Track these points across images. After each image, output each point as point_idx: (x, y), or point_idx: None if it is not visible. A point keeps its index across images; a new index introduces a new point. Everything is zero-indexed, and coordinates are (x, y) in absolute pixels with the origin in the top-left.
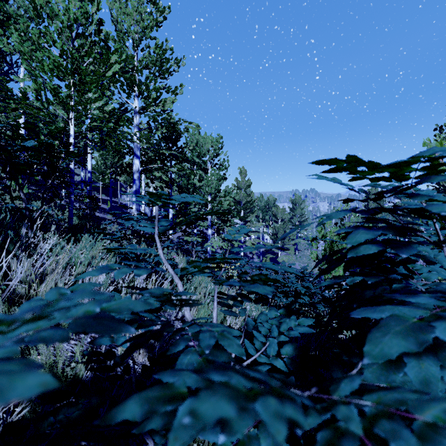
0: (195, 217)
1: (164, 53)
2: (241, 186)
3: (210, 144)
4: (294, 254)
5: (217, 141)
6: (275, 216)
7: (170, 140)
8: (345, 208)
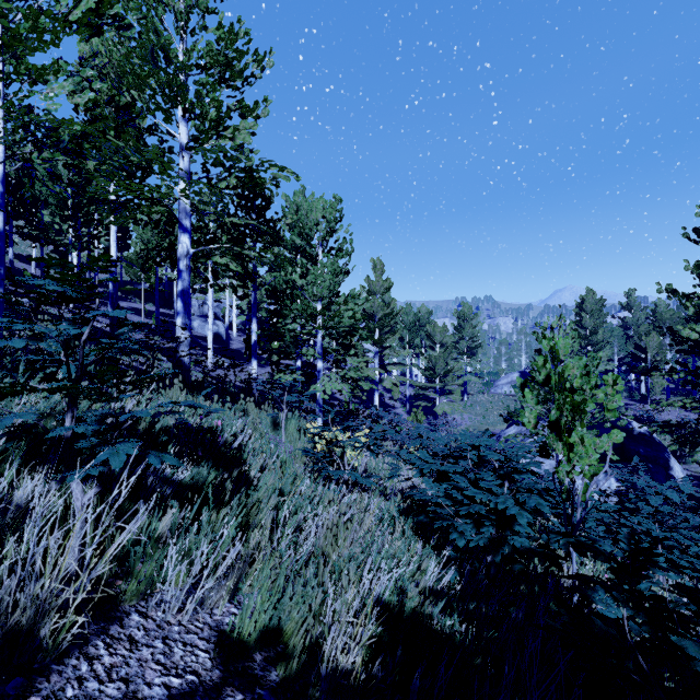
0: (294, 339)
1: (233, 40)
2: (375, 289)
3: (319, 212)
4: (461, 399)
5: (332, 207)
6: (431, 338)
7: (252, 207)
8: (555, 323)
